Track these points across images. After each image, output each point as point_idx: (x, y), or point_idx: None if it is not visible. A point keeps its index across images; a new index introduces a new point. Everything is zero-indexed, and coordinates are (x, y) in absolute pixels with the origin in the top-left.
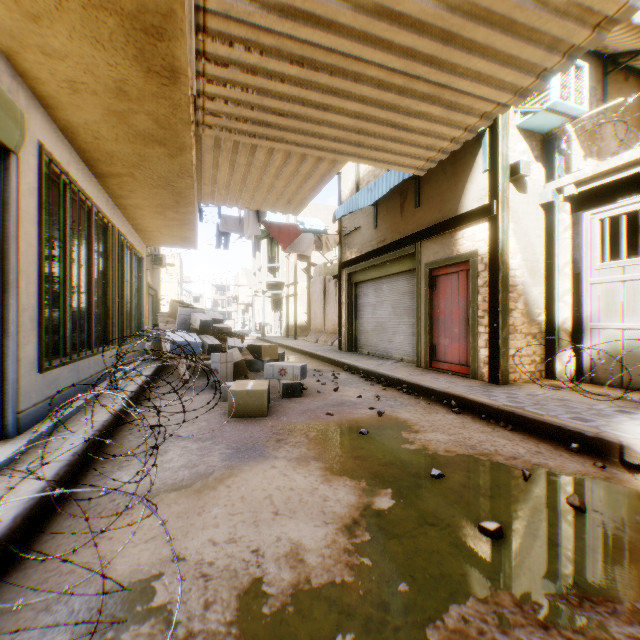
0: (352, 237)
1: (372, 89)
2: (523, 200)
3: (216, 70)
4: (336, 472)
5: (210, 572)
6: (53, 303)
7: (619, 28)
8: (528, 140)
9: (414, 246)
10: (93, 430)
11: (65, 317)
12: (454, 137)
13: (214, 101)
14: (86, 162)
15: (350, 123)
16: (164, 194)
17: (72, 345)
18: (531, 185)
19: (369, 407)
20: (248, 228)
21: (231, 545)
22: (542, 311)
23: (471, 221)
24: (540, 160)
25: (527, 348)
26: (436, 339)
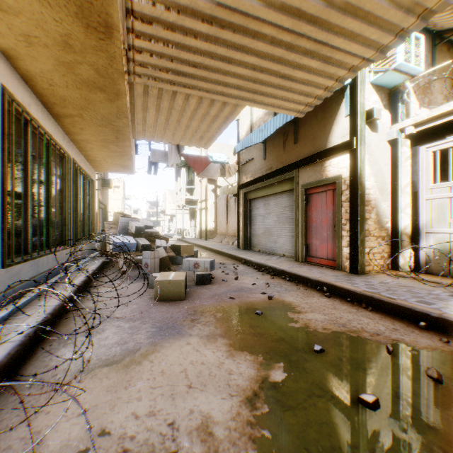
0: (247, 166)
1: (266, 45)
2: (375, 137)
3: (142, 27)
4: (238, 347)
5: (131, 447)
6: (17, 213)
7: (447, 9)
8: (379, 93)
9: (293, 172)
10: (45, 314)
11: (27, 224)
12: (327, 86)
13: (142, 54)
14: (45, 105)
15: (248, 74)
16: (107, 131)
17: (32, 246)
18: (381, 126)
19: (262, 292)
20: (171, 158)
21: (151, 418)
22: (389, 220)
23: (336, 153)
24: (387, 108)
25: (378, 247)
26: (310, 240)
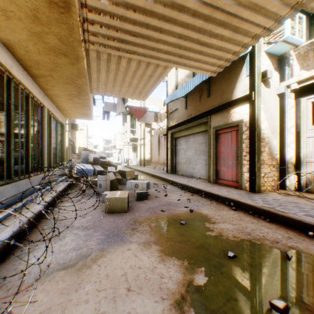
0: (173, 114)
1: (189, 17)
2: (268, 92)
3: (93, 2)
4: (168, 253)
5: None
6: (2, 148)
7: None
8: (270, 59)
9: (207, 118)
10: (20, 224)
11: (10, 156)
12: (235, 52)
13: (94, 25)
14: (24, 67)
15: (175, 41)
16: (71, 88)
17: (14, 172)
18: (272, 84)
19: (185, 206)
20: (118, 108)
21: None
22: (278, 152)
23: (239, 103)
24: (277, 70)
25: (270, 172)
26: (219, 167)
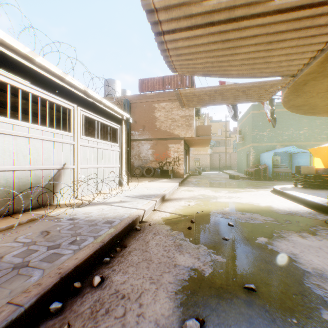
0: None
1: (255, 1)
2: None
3: None
4: (287, 257)
5: None
6: None
7: None
8: None
9: None
10: None
11: None
12: None
13: None
14: None
15: None
16: None
17: None
18: None
19: None
20: None
21: None
22: None
23: None
24: None
25: None
26: None
